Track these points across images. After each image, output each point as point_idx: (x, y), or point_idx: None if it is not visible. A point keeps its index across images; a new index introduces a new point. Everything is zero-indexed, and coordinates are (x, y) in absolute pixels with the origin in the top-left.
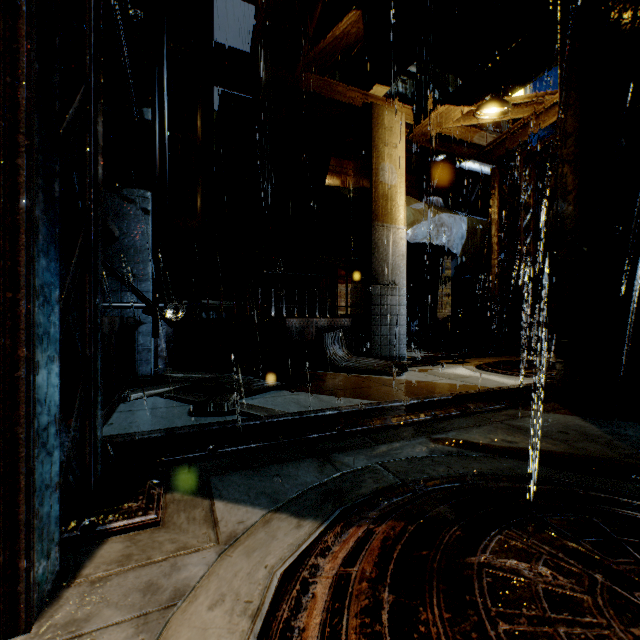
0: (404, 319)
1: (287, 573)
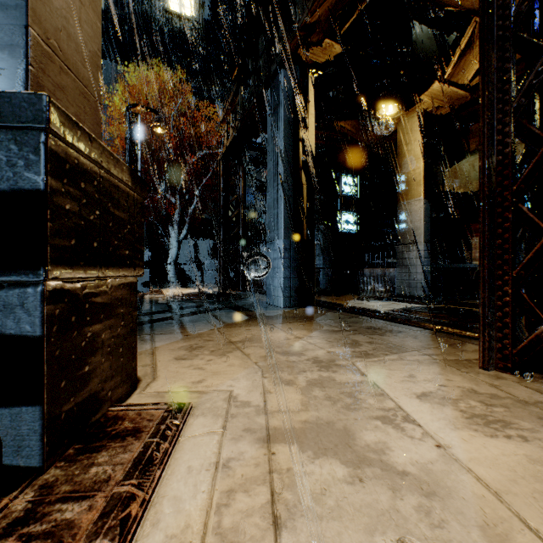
0: (420, 268)
1: None
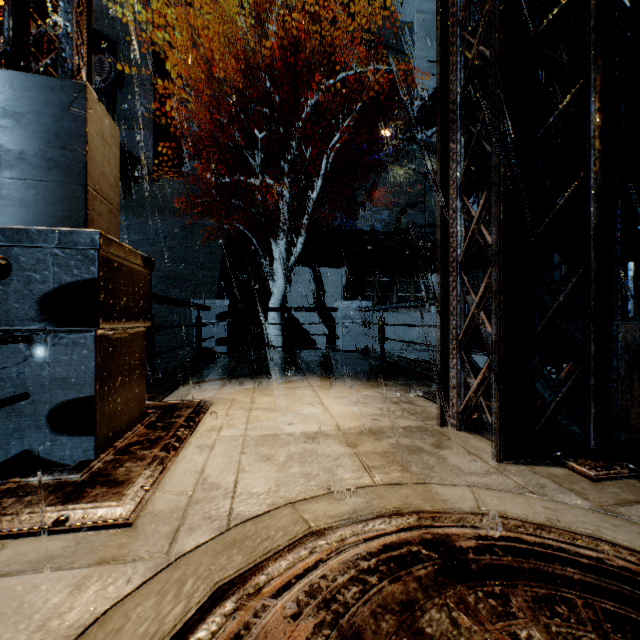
0: None
1: (595, 536)
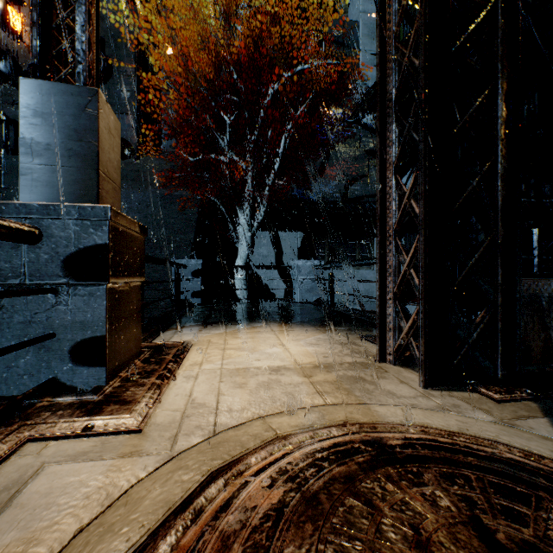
0: None
1: (494, 440)
